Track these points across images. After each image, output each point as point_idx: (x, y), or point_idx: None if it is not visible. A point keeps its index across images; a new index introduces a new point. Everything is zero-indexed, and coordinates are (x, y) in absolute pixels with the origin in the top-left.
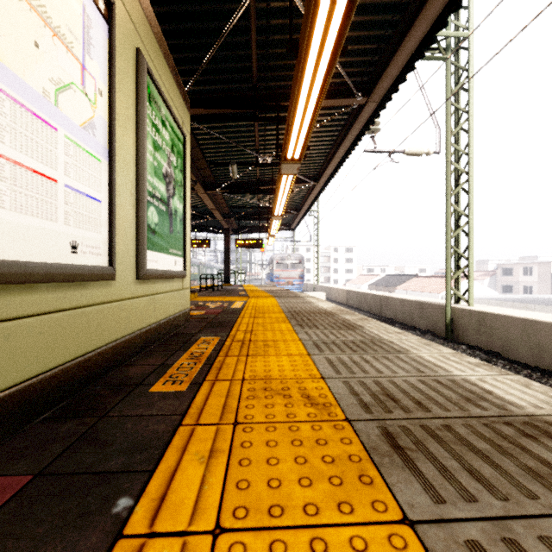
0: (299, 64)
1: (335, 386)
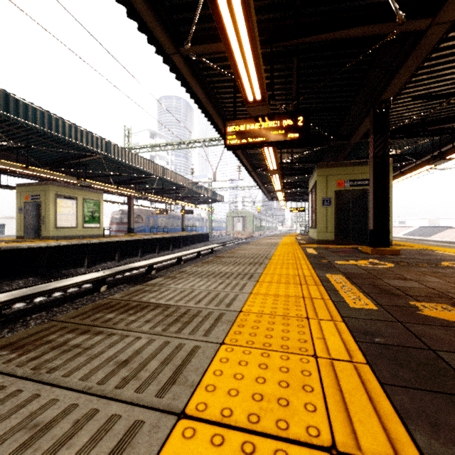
0: (403, 177)
1: (421, 245)
